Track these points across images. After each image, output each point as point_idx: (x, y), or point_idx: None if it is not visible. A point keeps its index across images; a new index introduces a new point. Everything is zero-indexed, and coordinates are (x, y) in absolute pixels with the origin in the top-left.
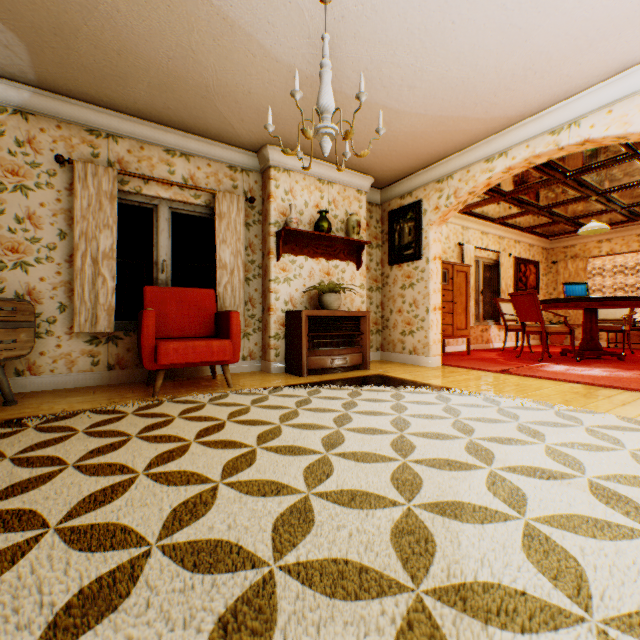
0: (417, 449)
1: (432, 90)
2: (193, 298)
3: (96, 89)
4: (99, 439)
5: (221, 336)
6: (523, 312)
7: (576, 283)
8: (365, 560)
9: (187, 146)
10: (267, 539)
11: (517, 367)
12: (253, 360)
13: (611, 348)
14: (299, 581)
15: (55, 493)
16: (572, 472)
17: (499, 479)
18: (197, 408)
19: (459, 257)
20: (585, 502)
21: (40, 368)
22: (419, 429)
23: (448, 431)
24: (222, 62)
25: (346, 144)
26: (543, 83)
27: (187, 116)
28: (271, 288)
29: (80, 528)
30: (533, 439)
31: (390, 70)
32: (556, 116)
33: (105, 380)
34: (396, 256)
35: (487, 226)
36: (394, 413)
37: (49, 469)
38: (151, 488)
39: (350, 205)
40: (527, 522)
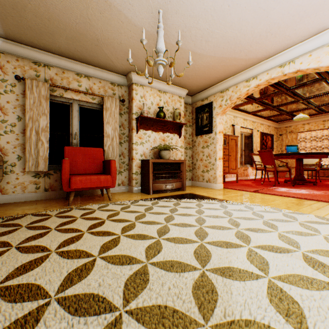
0: (209, 235)
1: (218, 43)
2: (91, 153)
3: (37, 40)
4: (33, 231)
5: (106, 173)
6: (265, 160)
7: (292, 145)
8: (176, 305)
9: (88, 72)
10: (120, 292)
11: (262, 189)
12: (124, 186)
13: (309, 179)
14: (137, 320)
15: (1, 264)
16: (293, 248)
17: (253, 253)
18: (91, 212)
19: (232, 132)
20: (301, 266)
21: (7, 190)
22: (210, 224)
23: (226, 225)
24: (105, 26)
25: (172, 70)
26: (276, 40)
27: (87, 55)
28: (133, 147)
29: (11, 287)
30: (271, 229)
31: (195, 31)
32: (282, 58)
33: (43, 197)
34: (199, 131)
35: (246, 116)
36: (197, 214)
37: (1, 249)
38: (58, 260)
39: (175, 104)
40: (269, 279)
